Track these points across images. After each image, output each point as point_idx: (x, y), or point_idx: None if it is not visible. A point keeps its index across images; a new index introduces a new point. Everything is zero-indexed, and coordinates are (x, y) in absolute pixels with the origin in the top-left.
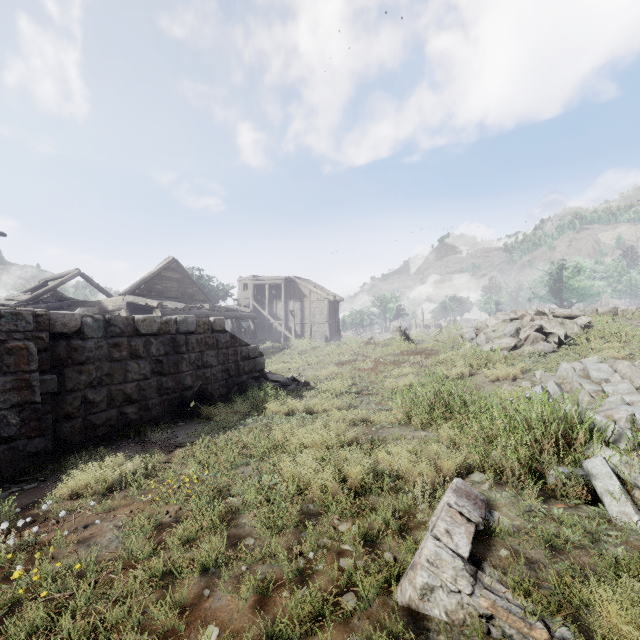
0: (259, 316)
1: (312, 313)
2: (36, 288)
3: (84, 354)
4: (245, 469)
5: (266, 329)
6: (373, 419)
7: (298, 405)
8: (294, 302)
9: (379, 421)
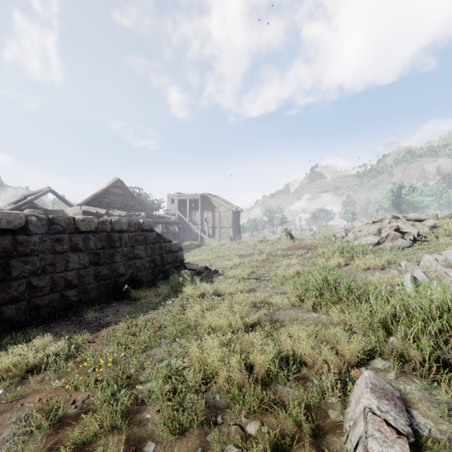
0: (182, 222)
1: (220, 220)
2: (19, 201)
3: (29, 247)
4: (158, 350)
5: (187, 231)
6: (270, 301)
7: (209, 289)
8: (207, 212)
9: (276, 303)
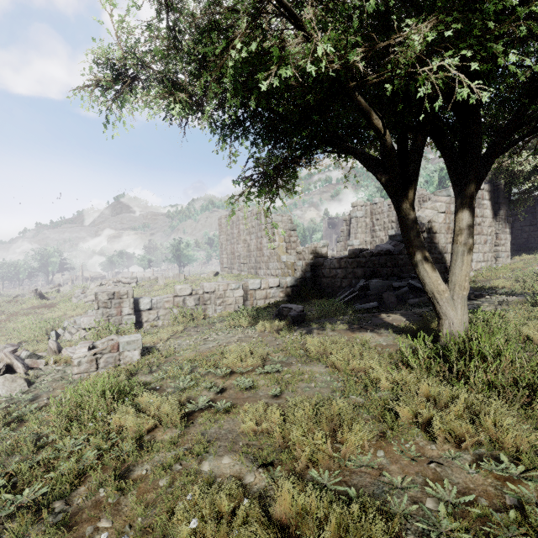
0: None
1: None
2: None
3: None
4: None
5: None
6: None
7: None
8: None
9: None
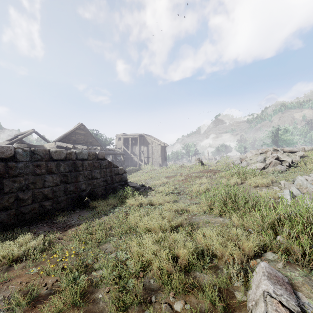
0: (126, 154)
1: (153, 152)
2: (12, 139)
3: (16, 171)
4: (108, 245)
5: (129, 160)
6: (189, 209)
7: (145, 200)
8: (144, 146)
9: (192, 211)
